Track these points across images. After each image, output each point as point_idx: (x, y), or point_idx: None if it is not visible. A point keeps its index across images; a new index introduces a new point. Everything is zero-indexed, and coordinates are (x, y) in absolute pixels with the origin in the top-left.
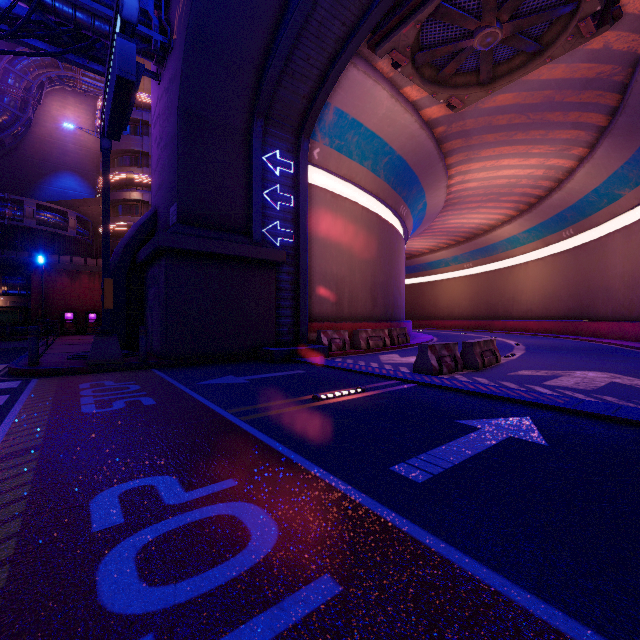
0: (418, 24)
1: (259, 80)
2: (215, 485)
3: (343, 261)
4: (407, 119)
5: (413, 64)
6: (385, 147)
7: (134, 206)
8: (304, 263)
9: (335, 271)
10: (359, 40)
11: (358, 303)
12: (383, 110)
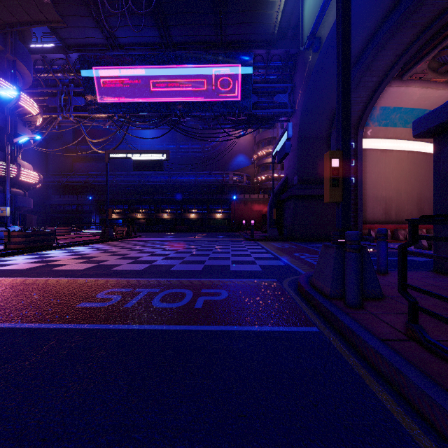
0: (426, 62)
1: (334, 113)
2: (315, 255)
3: (391, 188)
4: (440, 93)
5: (433, 71)
6: (424, 112)
7: (269, 165)
8: (360, 193)
9: (384, 195)
10: (389, 79)
11: (404, 212)
12: (417, 96)
